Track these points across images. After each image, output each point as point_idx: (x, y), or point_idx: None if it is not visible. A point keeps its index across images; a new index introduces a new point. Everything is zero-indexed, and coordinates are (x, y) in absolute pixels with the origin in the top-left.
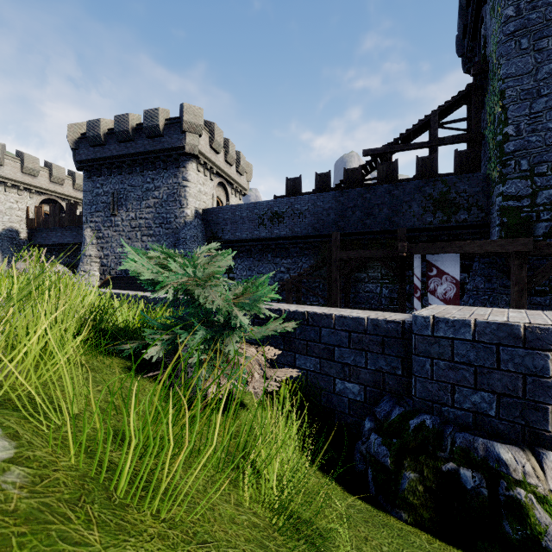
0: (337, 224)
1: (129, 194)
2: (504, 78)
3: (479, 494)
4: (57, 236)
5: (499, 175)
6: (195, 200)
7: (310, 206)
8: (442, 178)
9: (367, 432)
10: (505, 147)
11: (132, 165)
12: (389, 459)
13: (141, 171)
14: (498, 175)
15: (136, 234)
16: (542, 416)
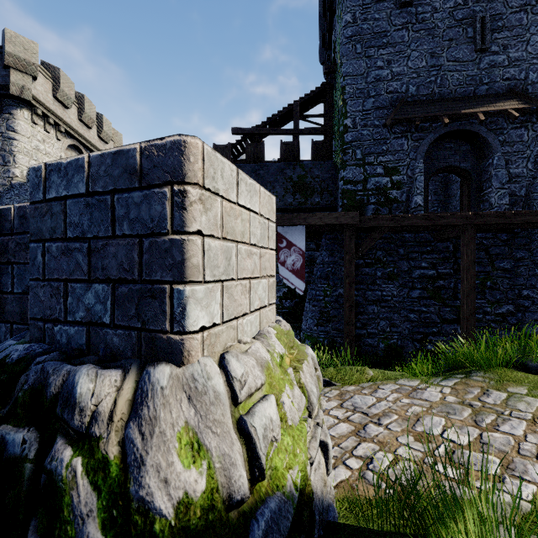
0: None
1: None
2: (345, 75)
3: (21, 479)
4: None
5: (341, 162)
6: (28, 158)
7: None
8: (300, 163)
9: None
10: (345, 137)
11: None
12: None
13: None
14: (340, 162)
15: None
16: (160, 305)
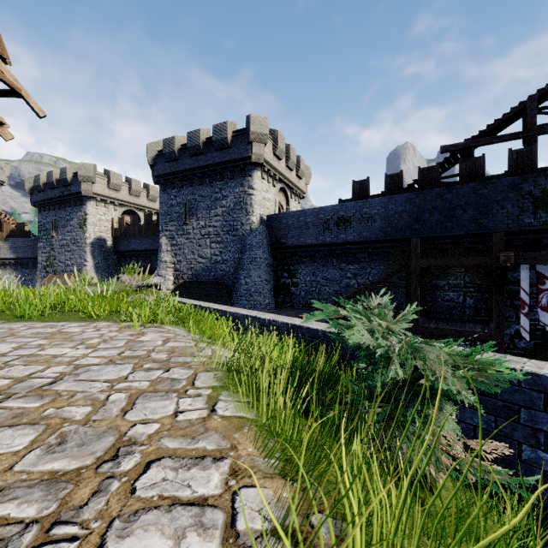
0: (412, 228)
1: (199, 204)
2: None
3: None
4: (136, 243)
5: None
6: (260, 207)
7: (381, 209)
8: (545, 173)
9: None
10: None
11: (202, 176)
12: None
13: (210, 182)
14: None
15: (206, 241)
16: None
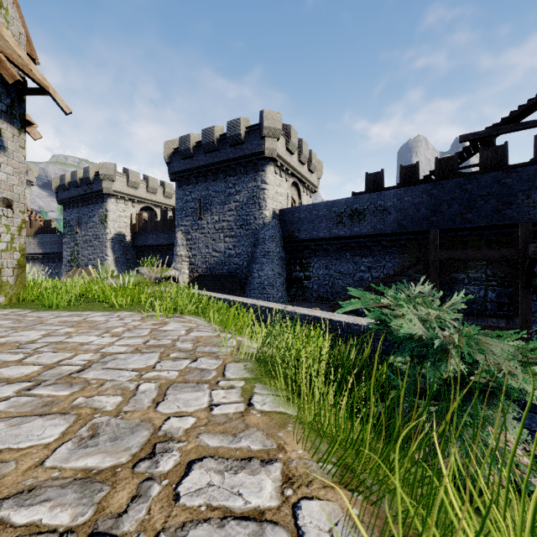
0: (429, 220)
1: (213, 199)
2: None
3: None
4: (153, 238)
5: None
6: (272, 201)
7: (396, 201)
8: None
9: None
10: None
11: (216, 172)
12: None
13: (224, 177)
14: None
15: (219, 235)
16: None
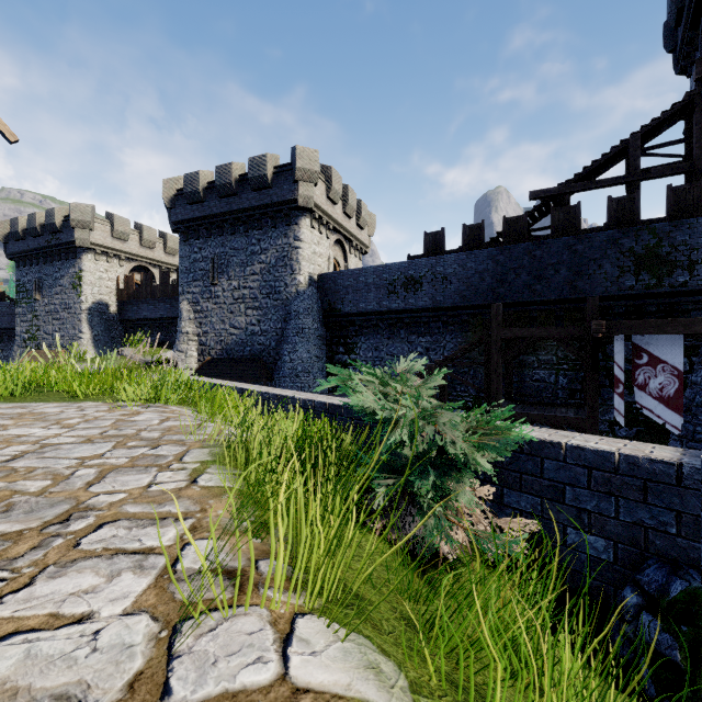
0: (495, 291)
1: (231, 259)
2: None
3: None
4: (149, 310)
5: None
6: (309, 264)
7: (458, 268)
8: (648, 227)
9: (633, 609)
10: None
11: (235, 224)
12: (678, 653)
13: (246, 231)
14: None
15: (239, 306)
16: None
